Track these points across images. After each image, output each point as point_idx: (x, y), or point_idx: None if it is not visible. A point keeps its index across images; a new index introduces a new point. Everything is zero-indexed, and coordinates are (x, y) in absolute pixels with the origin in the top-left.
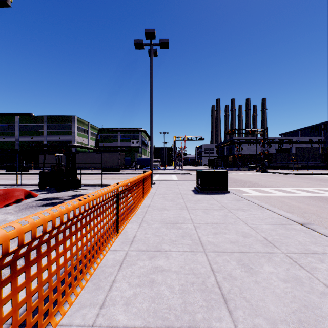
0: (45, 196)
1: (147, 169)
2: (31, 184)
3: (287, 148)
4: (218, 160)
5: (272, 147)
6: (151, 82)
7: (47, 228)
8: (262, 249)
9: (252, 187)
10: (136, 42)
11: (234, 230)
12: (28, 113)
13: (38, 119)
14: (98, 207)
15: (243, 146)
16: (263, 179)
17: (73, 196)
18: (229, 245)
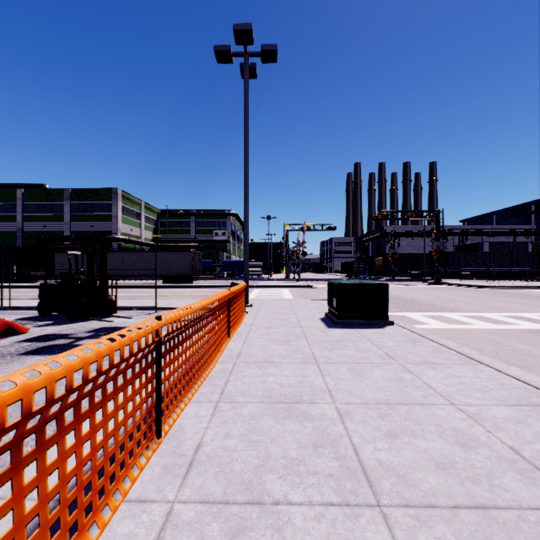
0: (43, 330)
1: (241, 279)
2: (27, 307)
3: (474, 243)
4: (358, 263)
5: (450, 242)
6: (245, 122)
7: (9, 413)
8: (528, 493)
9: (427, 312)
10: (217, 50)
11: (433, 425)
12: (39, 184)
13: (55, 194)
14: (84, 394)
15: (401, 241)
16: (441, 297)
17: (96, 330)
18: (436, 479)
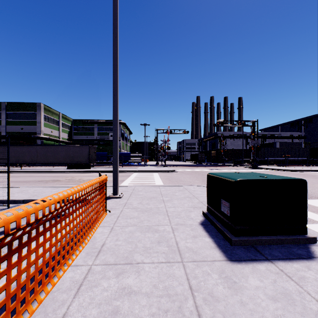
0: None
1: (125, 165)
2: None
3: (270, 143)
4: (201, 155)
5: None
6: (114, 6)
7: None
8: None
9: None
10: None
11: None
12: None
13: None
14: None
15: (227, 141)
16: None
17: None
18: None
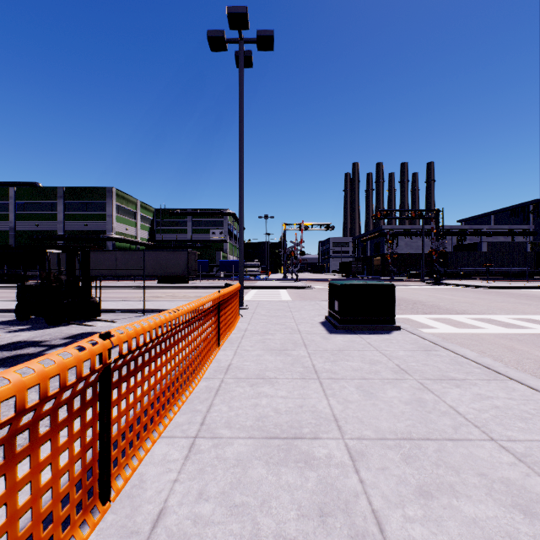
0: (15, 337)
1: (237, 280)
2: (6, 310)
3: (473, 243)
4: (357, 263)
5: (448, 242)
6: (240, 113)
7: None
8: None
9: (432, 315)
10: (210, 36)
11: (475, 474)
12: (32, 182)
13: (48, 192)
14: None
15: (399, 241)
16: (444, 298)
17: (74, 336)
18: None
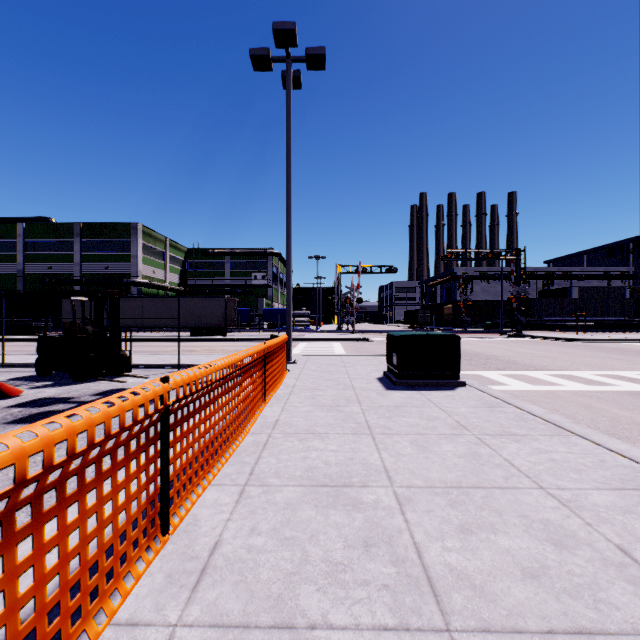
0: (40, 393)
1: (284, 331)
2: (23, 365)
3: (561, 288)
4: (424, 312)
5: (532, 286)
6: (287, 141)
7: None
8: None
9: (506, 371)
10: (254, 54)
11: (517, 516)
12: (44, 218)
13: (63, 229)
14: (48, 486)
15: (475, 285)
16: (523, 352)
17: (104, 393)
18: (524, 591)
